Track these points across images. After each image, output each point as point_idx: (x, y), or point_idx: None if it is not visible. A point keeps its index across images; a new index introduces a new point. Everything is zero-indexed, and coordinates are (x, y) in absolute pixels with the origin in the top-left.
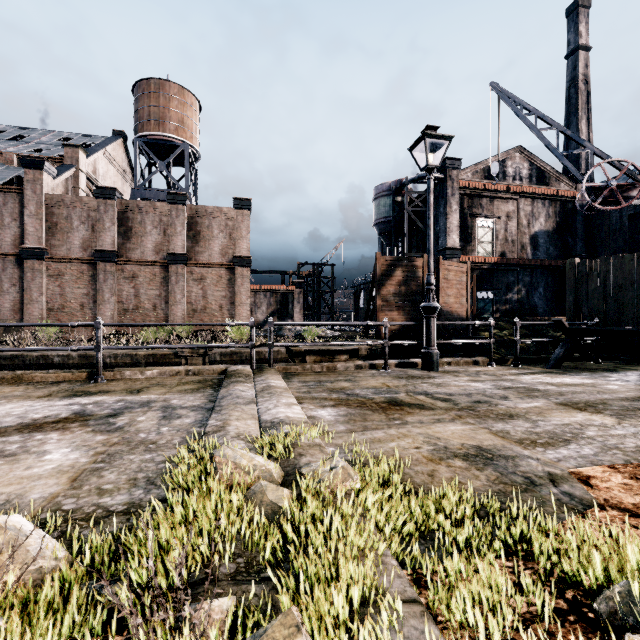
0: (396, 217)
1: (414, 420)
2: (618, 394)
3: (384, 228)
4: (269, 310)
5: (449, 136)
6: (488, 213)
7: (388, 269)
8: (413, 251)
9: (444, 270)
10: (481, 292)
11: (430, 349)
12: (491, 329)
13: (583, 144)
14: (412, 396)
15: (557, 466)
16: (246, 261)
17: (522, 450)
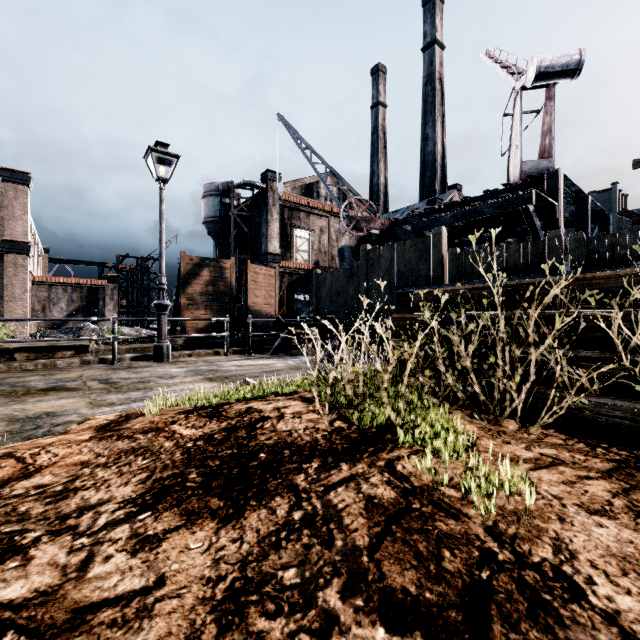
0: (224, 218)
1: (35, 400)
2: (269, 369)
3: (213, 227)
4: (71, 307)
5: (176, 155)
6: (305, 226)
7: (195, 268)
8: (243, 253)
9: (253, 273)
10: (299, 294)
11: (160, 342)
12: (227, 324)
13: (343, 181)
14: (85, 382)
15: (87, 416)
16: (21, 247)
17: (85, 410)
